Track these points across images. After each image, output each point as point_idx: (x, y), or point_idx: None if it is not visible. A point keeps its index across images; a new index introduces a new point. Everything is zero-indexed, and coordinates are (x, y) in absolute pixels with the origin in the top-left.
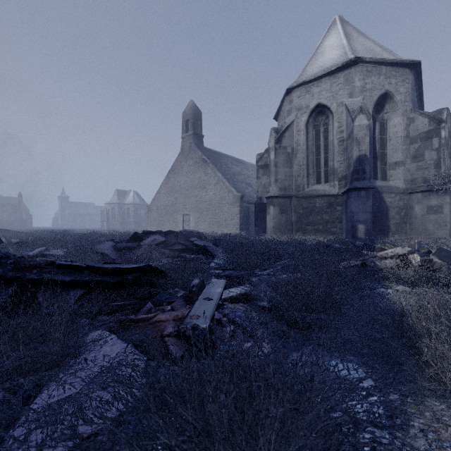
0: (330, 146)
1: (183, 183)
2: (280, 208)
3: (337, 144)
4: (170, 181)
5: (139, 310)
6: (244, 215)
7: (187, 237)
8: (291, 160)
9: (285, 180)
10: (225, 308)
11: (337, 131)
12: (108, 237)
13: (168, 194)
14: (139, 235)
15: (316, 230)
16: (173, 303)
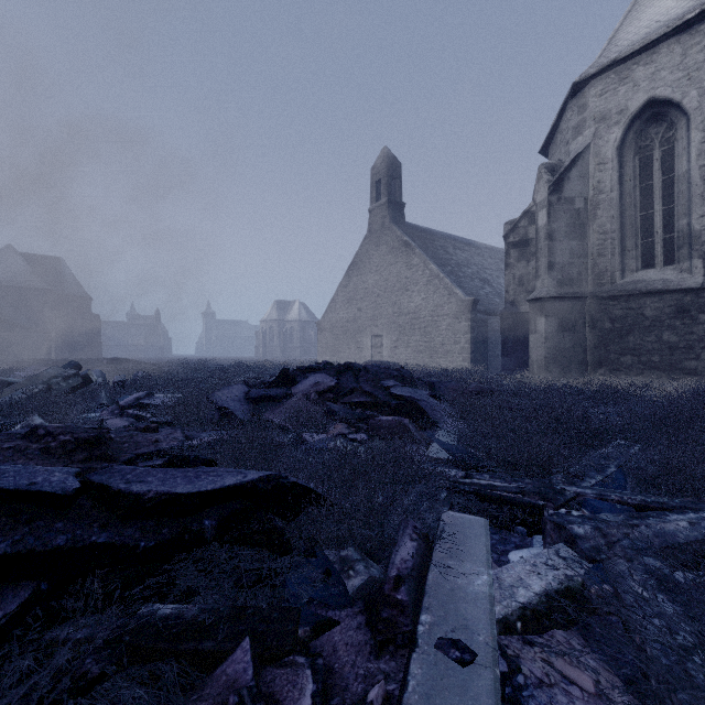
0: (679, 185)
1: (371, 284)
2: (560, 321)
3: (701, 177)
4: (350, 282)
5: (215, 661)
6: (479, 335)
7: (377, 378)
8: (583, 224)
9: (569, 265)
10: (521, 691)
11: (699, 150)
12: (257, 371)
13: (347, 303)
14: (290, 374)
15: (645, 364)
16: (329, 630)
